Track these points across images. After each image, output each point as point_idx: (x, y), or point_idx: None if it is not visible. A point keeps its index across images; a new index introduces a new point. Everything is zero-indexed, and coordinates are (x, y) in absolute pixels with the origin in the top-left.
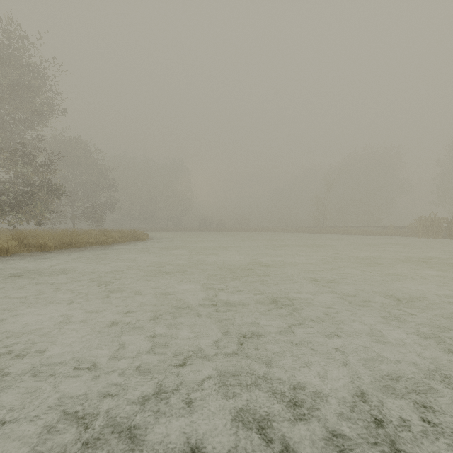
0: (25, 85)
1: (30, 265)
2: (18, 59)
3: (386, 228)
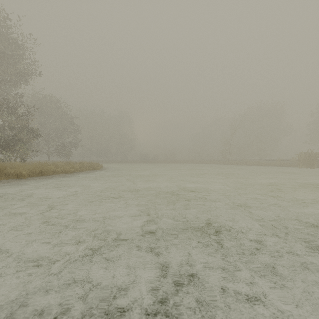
0: (10, 55)
1: (3, 190)
2: (5, 36)
3: (275, 161)
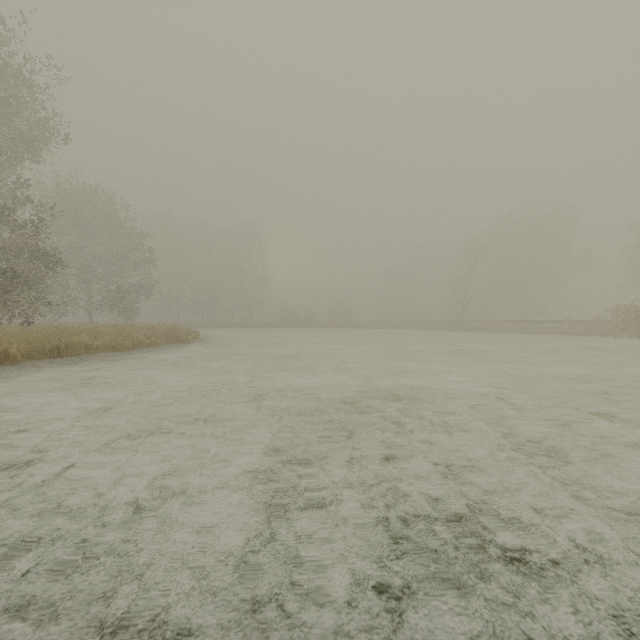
0: None
1: None
2: None
3: (559, 323)
